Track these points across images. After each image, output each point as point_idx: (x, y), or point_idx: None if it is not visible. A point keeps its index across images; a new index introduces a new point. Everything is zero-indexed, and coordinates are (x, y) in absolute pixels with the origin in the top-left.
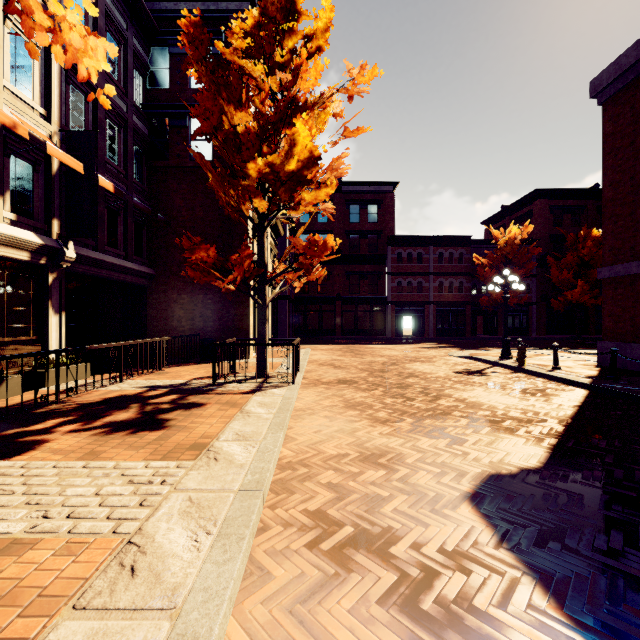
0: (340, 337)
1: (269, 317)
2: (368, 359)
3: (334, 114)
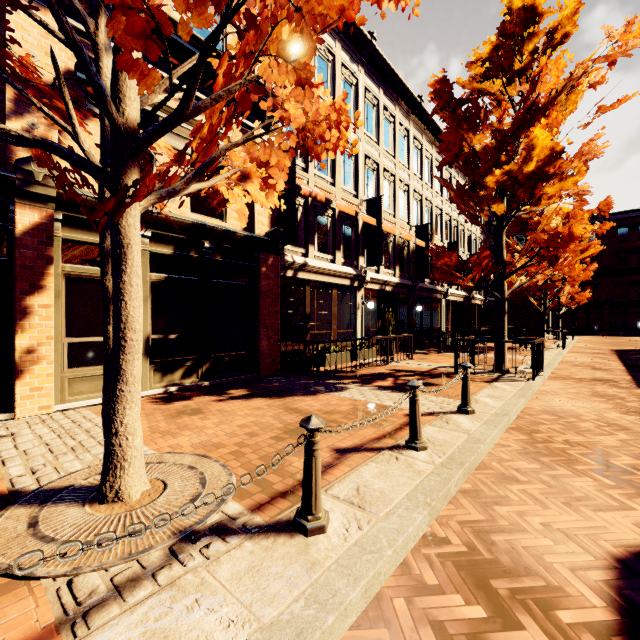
0: (607, 333)
1: (550, 318)
2: (617, 340)
3: (592, 233)
